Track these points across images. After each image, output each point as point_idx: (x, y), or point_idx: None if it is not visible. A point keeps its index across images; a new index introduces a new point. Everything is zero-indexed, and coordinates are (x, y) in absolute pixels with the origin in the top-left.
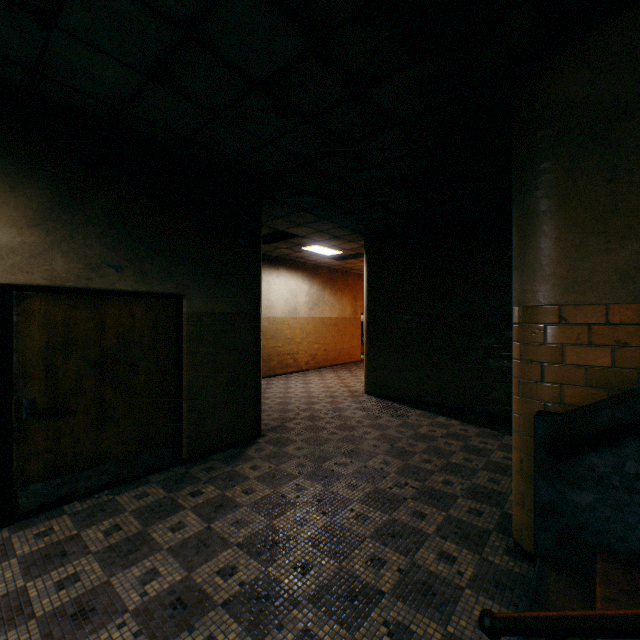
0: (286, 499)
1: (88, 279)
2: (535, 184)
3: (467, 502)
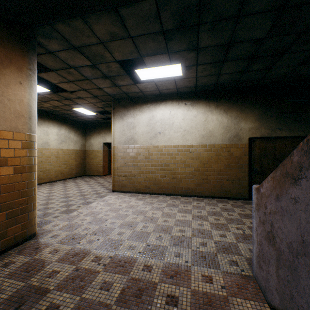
0: None
1: (270, 134)
2: None
3: None
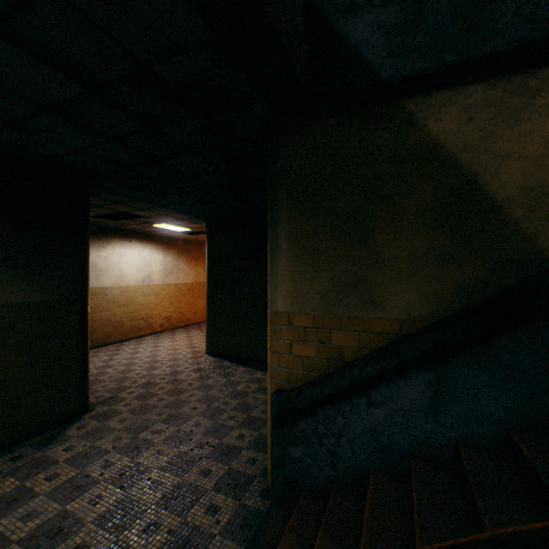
0: (89, 479)
1: None
2: (277, 223)
3: (249, 453)
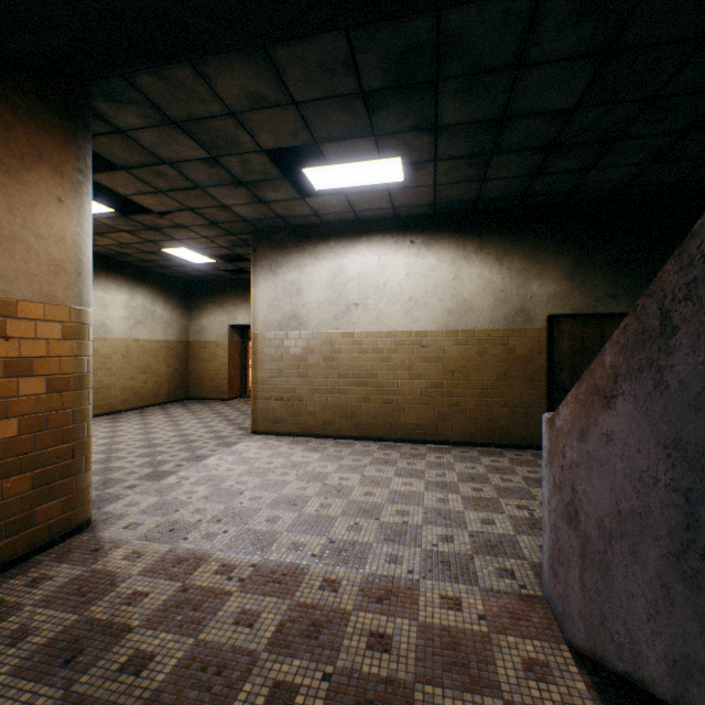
0: None
1: (594, 307)
2: None
3: None
